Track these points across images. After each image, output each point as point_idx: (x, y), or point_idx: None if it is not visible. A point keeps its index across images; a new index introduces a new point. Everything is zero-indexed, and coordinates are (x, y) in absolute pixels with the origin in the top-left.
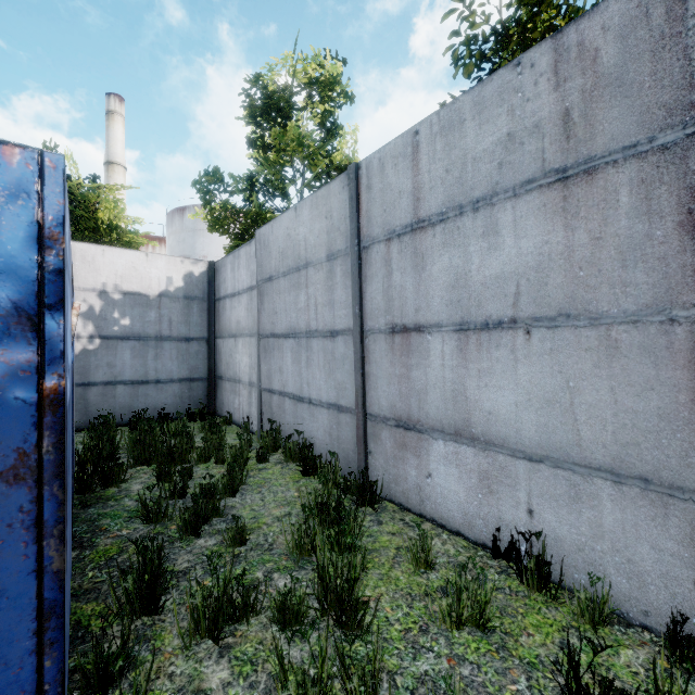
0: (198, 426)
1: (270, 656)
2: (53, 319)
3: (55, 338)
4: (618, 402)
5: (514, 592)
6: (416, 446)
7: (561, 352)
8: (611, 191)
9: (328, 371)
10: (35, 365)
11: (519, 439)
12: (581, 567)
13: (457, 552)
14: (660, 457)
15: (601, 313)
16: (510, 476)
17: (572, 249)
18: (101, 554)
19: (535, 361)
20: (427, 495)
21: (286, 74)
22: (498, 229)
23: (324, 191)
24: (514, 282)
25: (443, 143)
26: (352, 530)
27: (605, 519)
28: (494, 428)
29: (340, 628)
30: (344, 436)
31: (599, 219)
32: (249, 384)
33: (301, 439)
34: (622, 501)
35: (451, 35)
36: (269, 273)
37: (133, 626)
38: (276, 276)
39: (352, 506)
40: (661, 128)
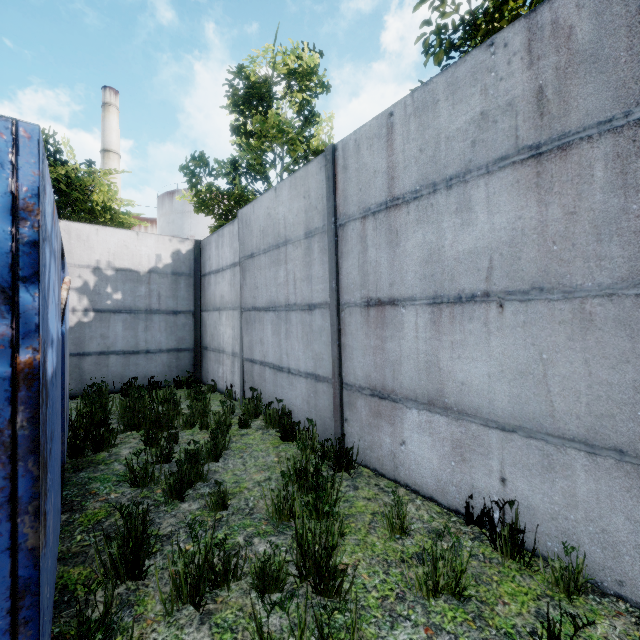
0: (184, 393)
1: (250, 623)
2: (28, 292)
3: (30, 311)
4: (592, 374)
5: (487, 559)
6: (390, 415)
7: (535, 325)
8: (586, 166)
9: (306, 343)
10: (8, 339)
11: (492, 409)
12: (554, 535)
13: (431, 517)
14: (636, 429)
15: (575, 286)
16: (483, 445)
17: (546, 224)
18: (90, 517)
19: (508, 333)
20: (401, 462)
21: (266, 65)
22: (472, 206)
23: (302, 172)
24: (487, 257)
25: (417, 124)
26: (329, 496)
27: (579, 489)
28: (467, 398)
29: (318, 595)
30: (321, 404)
31: (574, 194)
32: (232, 355)
33: (280, 406)
34: (596, 471)
35: (422, 24)
36: (251, 250)
37: (117, 590)
38: (257, 253)
39: (329, 471)
40: (638, 102)
